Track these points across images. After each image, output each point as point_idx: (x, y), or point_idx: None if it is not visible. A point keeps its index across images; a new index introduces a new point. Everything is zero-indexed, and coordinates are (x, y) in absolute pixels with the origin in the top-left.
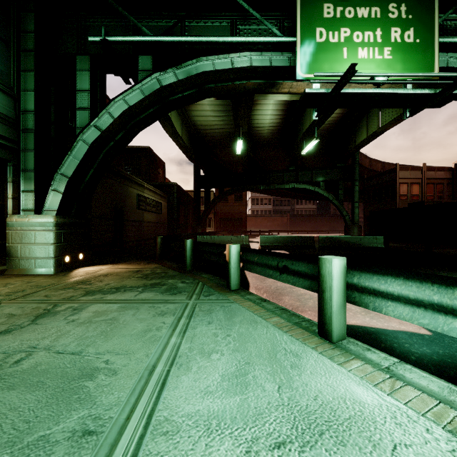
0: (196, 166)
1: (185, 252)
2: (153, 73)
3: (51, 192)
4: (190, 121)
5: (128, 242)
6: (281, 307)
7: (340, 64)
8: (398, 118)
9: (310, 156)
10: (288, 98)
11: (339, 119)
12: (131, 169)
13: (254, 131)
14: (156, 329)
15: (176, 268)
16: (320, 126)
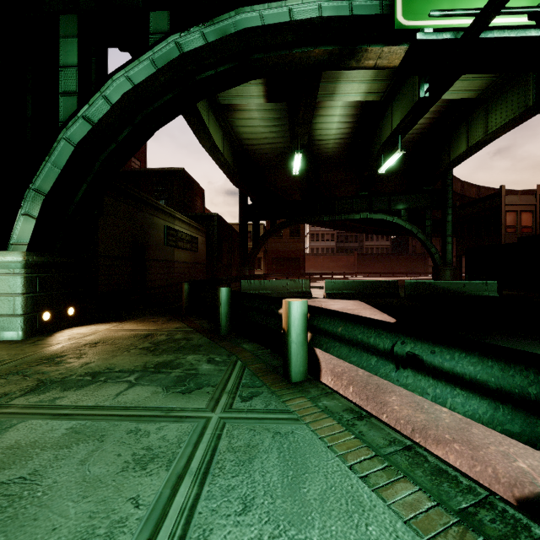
0: (242, 192)
1: (218, 307)
2: (170, 34)
3: (20, 217)
4: (234, 134)
5: (153, 288)
6: (402, 440)
7: (468, 2)
8: (516, 118)
9: (387, 178)
10: (362, 97)
11: (428, 127)
12: (162, 197)
13: (316, 145)
14: (105, 534)
15: (205, 331)
16: (406, 133)
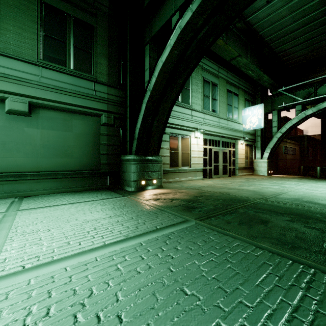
0: (323, 120)
1: (316, 171)
2: (302, 111)
3: (265, 152)
4: None
5: (279, 169)
6: None
7: None
8: None
9: None
10: None
11: None
12: None
13: None
14: (311, 181)
15: (312, 177)
16: None
